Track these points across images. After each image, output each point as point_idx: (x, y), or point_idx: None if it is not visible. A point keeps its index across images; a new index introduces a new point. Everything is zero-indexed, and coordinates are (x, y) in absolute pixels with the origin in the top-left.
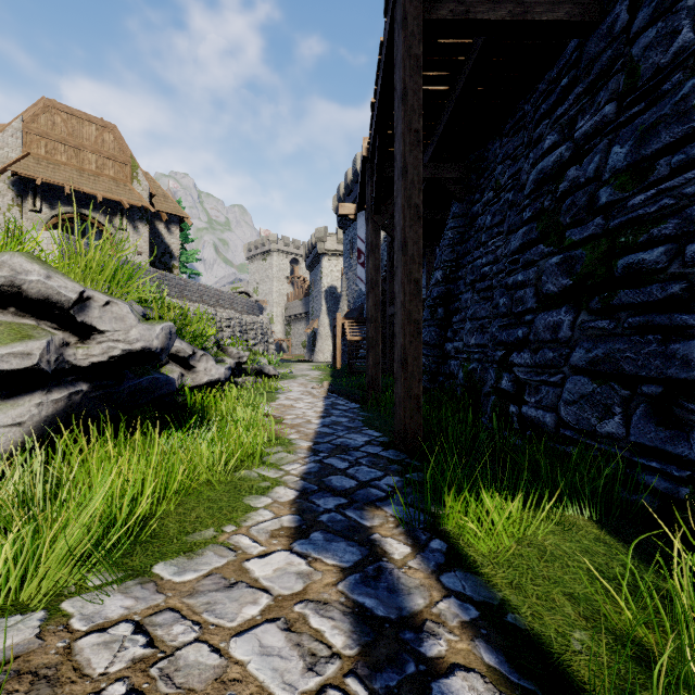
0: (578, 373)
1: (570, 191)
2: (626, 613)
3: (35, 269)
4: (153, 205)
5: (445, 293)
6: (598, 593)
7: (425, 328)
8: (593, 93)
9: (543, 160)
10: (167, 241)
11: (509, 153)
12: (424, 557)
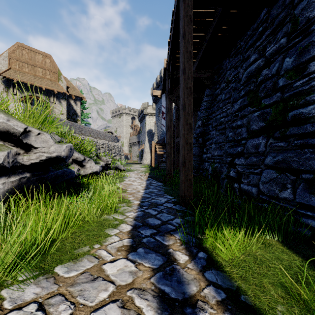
0: (268, 168)
1: (263, 81)
2: (304, 295)
3: (1, 116)
4: (68, 92)
5: (203, 131)
6: (287, 282)
7: (193, 147)
8: (275, 34)
9: (250, 67)
10: (75, 108)
11: (233, 65)
12: (195, 262)
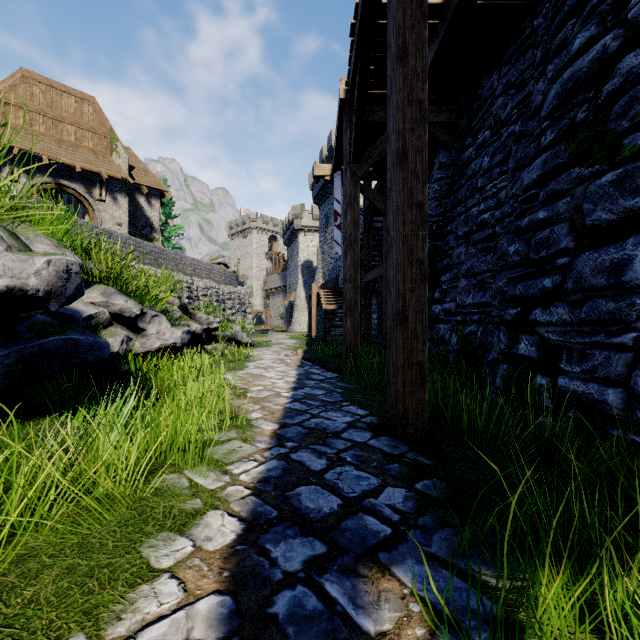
0: None
1: (624, 88)
2: None
3: None
4: (133, 178)
5: (431, 251)
6: None
7: None
8: None
9: (572, 64)
10: (148, 214)
11: (513, 81)
12: None
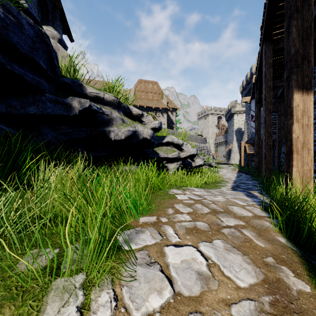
0: None
1: None
2: None
3: (176, 138)
4: (168, 106)
5: None
6: None
7: (283, 147)
8: None
9: None
10: (171, 118)
11: None
12: (262, 195)
